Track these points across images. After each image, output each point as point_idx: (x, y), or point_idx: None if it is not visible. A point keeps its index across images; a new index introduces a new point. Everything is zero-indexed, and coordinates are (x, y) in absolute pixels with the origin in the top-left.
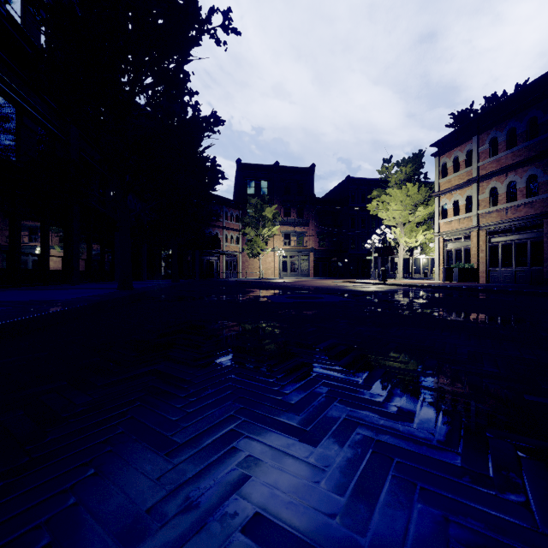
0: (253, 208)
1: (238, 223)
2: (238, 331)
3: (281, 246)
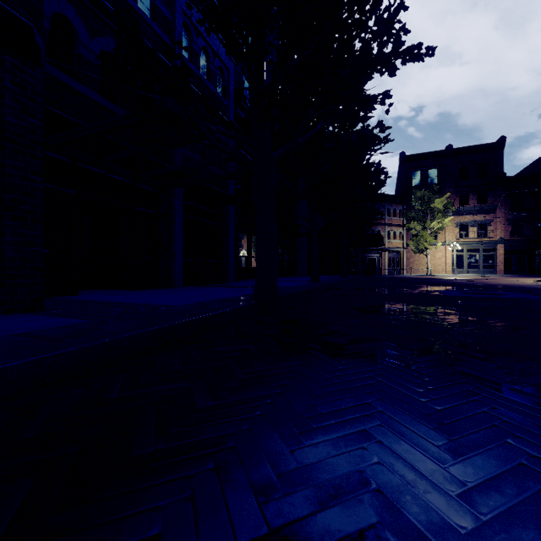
0: (419, 201)
1: (401, 218)
2: (419, 309)
3: (454, 239)
